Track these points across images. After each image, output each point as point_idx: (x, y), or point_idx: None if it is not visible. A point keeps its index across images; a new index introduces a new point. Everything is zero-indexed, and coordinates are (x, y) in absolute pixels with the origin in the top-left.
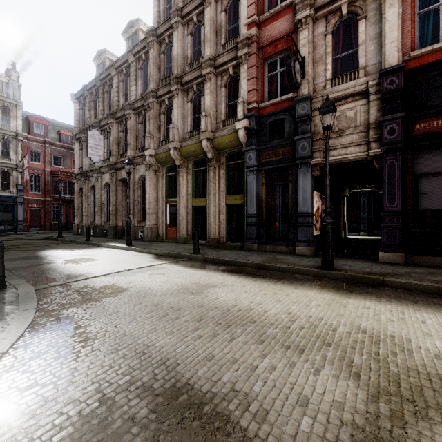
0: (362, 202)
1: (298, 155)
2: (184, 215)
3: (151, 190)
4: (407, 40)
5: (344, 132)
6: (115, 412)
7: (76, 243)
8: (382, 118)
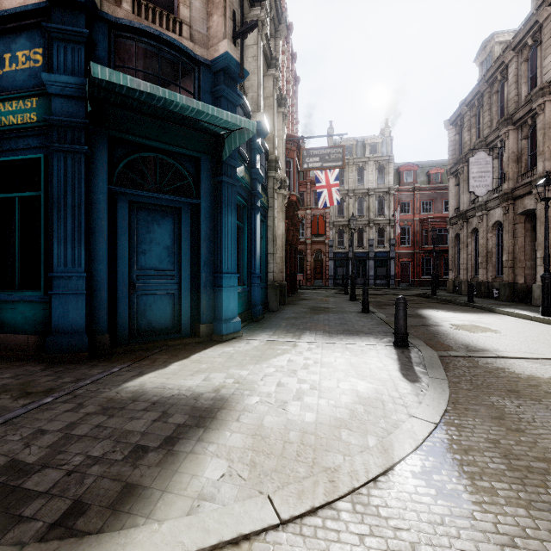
0: None
1: None
2: None
3: None
4: None
5: None
6: None
7: (455, 304)
8: None
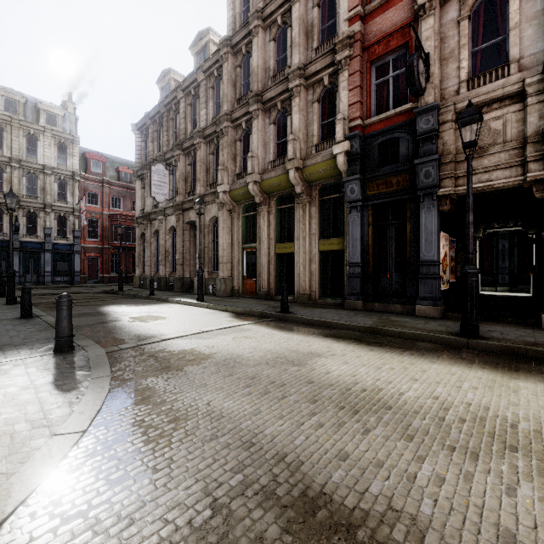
0: (500, 246)
1: (419, 185)
2: (265, 265)
3: (225, 234)
4: None
5: (488, 150)
6: (236, 527)
7: (139, 298)
8: None
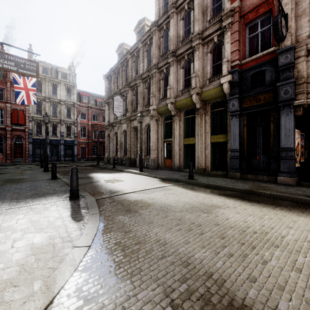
0: None
1: (280, 99)
2: (177, 151)
3: (154, 133)
4: None
5: None
6: None
7: (107, 169)
8: None
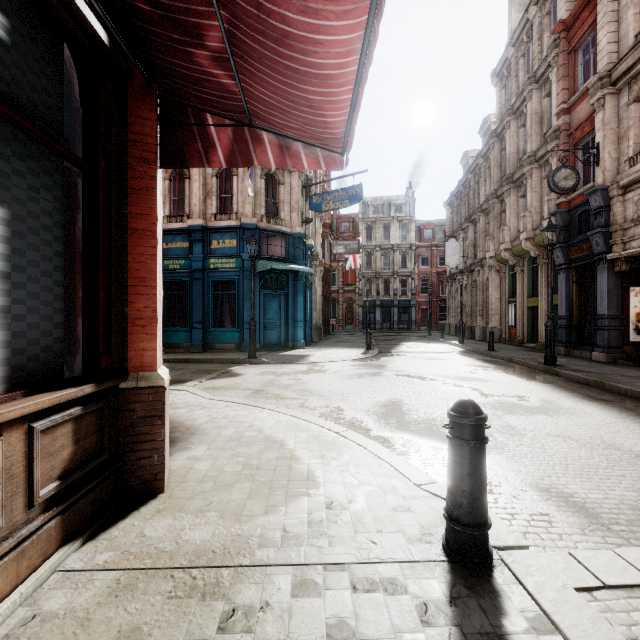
0: None
1: (594, 251)
2: (519, 316)
3: (493, 291)
4: None
5: (639, 220)
6: (370, 364)
7: (434, 340)
8: None
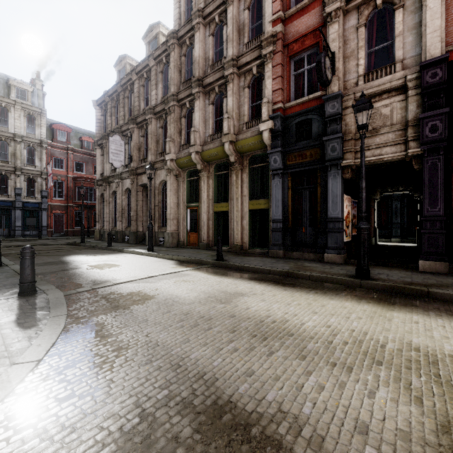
0: (393, 206)
1: (327, 157)
2: (206, 221)
3: (172, 195)
4: (452, 28)
5: (379, 131)
6: (157, 430)
7: (98, 248)
8: (423, 114)
